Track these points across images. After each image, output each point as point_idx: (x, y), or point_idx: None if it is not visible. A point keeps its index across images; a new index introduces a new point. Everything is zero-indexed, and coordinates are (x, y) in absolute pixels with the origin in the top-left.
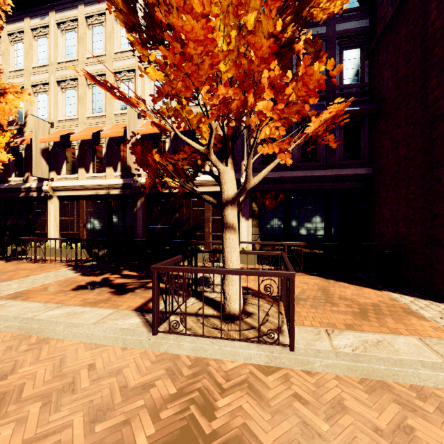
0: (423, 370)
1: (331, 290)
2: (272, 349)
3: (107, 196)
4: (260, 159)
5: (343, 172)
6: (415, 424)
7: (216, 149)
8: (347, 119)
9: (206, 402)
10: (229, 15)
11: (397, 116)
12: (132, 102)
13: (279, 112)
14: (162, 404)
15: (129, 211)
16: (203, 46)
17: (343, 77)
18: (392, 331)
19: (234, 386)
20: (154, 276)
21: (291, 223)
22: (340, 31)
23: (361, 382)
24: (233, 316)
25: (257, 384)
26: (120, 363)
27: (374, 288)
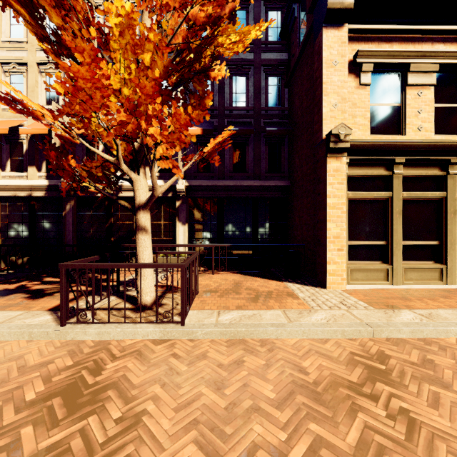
0: (270, 328)
1: (244, 283)
2: (167, 327)
3: (29, 198)
4: (196, 168)
5: (266, 183)
6: (247, 359)
7: (128, 160)
8: (230, 145)
9: (97, 367)
10: (128, 52)
11: (302, 139)
12: (35, 114)
13: (166, 137)
14: (57, 373)
15: (56, 215)
16: (92, 83)
17: (267, 100)
18: (269, 308)
19: (127, 354)
20: (62, 273)
21: (224, 227)
22: (265, 59)
23: (228, 341)
24: (144, 307)
25: (146, 351)
26: (22, 352)
27: (279, 280)
